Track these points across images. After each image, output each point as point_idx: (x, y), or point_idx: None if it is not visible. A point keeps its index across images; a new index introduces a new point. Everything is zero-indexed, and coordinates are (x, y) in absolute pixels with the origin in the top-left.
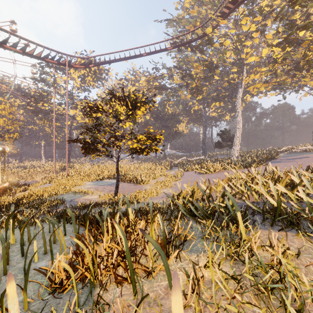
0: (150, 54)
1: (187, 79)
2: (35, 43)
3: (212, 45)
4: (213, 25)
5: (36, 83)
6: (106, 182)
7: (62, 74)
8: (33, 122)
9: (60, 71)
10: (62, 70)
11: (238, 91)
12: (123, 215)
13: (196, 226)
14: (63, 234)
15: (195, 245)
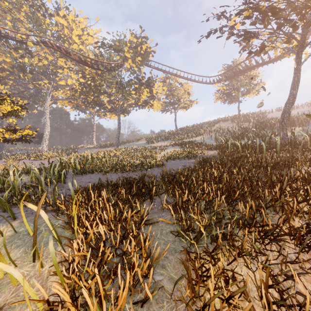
0: None
1: None
2: None
3: (33, 57)
4: (34, 41)
5: None
6: None
7: None
8: None
9: None
10: None
11: (47, 98)
12: None
13: None
14: None
15: None
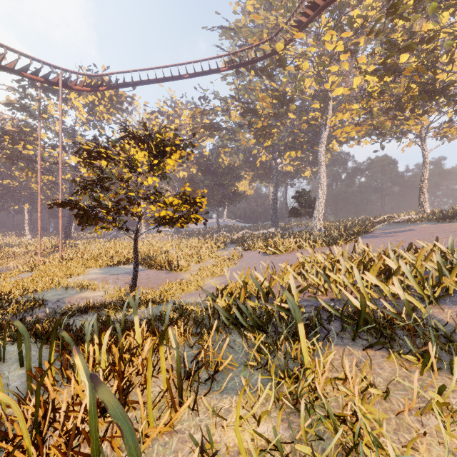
0: (195, 76)
1: (250, 117)
2: (4, 46)
3: (285, 68)
4: (286, 38)
5: (13, 112)
6: (123, 269)
7: (57, 99)
8: (9, 173)
9: (53, 95)
10: (58, 93)
11: (322, 136)
12: (126, 327)
13: (242, 343)
14: (20, 365)
15: (232, 379)
